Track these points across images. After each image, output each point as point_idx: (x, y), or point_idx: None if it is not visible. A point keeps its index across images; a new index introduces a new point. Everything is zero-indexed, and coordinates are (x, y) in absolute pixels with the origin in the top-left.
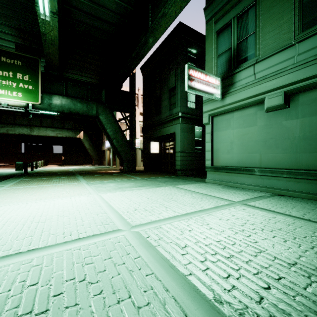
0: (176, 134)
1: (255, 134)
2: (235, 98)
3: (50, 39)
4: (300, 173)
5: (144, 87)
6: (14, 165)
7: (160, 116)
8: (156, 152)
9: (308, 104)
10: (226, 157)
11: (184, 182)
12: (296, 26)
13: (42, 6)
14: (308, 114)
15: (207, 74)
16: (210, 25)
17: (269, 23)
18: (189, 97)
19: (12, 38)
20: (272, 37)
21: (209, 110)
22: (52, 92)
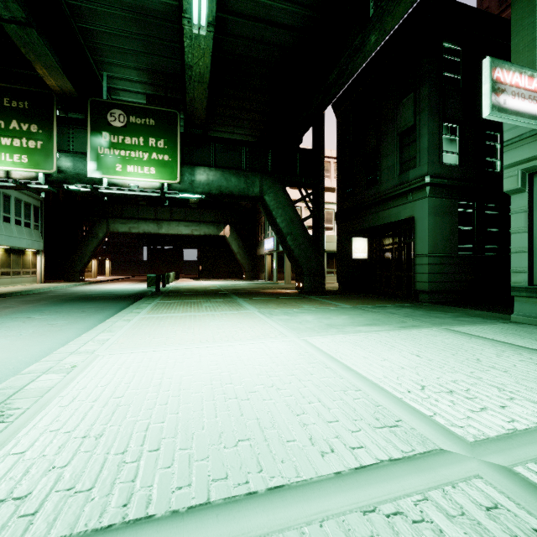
0: (417, 220)
1: None
2: None
3: (198, 74)
4: None
5: (340, 139)
6: (136, 278)
7: (376, 188)
8: (362, 257)
9: None
10: None
11: (454, 318)
12: None
13: (198, 10)
14: None
15: (534, 74)
16: None
17: None
18: (446, 143)
19: (141, 88)
20: None
21: (525, 160)
22: (194, 163)
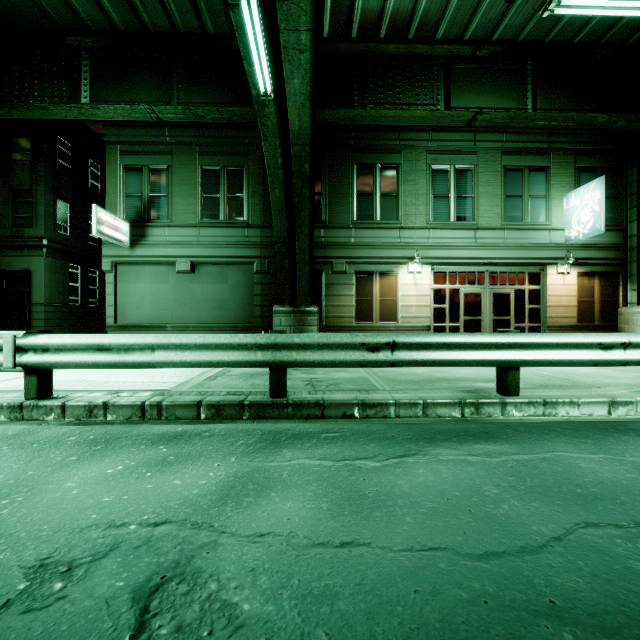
0: (34, 273)
1: (168, 292)
2: (147, 252)
3: None
4: (201, 326)
5: None
6: None
7: None
8: None
9: (206, 274)
10: (136, 314)
11: None
12: (199, 213)
13: None
14: (206, 282)
15: (117, 218)
16: (114, 151)
17: (180, 197)
18: (60, 215)
19: None
20: (182, 210)
21: (113, 256)
22: None
